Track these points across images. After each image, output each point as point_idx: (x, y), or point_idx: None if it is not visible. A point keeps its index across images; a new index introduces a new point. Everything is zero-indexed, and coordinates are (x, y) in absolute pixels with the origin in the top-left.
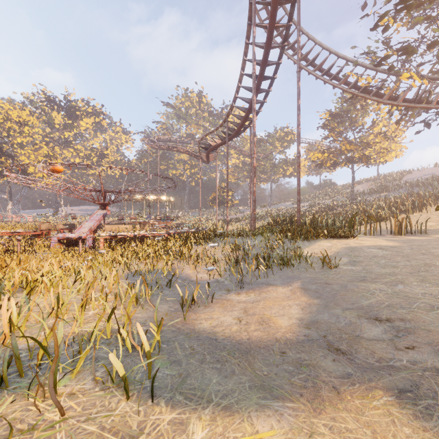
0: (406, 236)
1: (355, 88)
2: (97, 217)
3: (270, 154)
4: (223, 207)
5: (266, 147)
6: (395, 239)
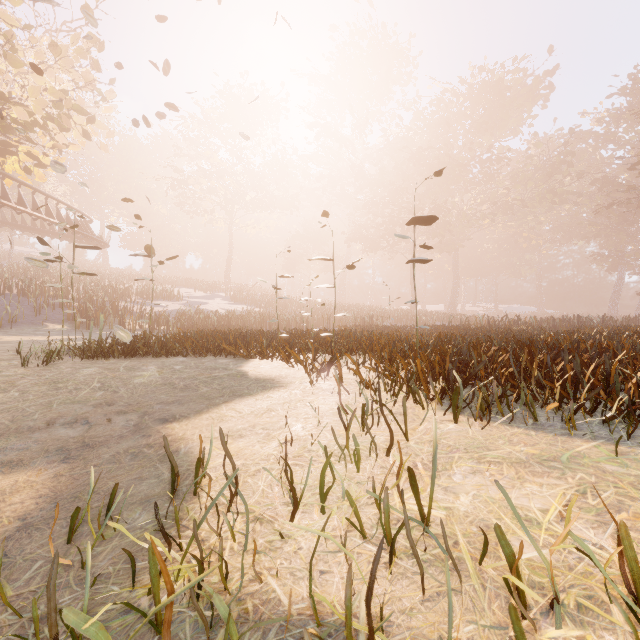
0: None
1: None
2: None
3: None
4: None
5: None
6: None
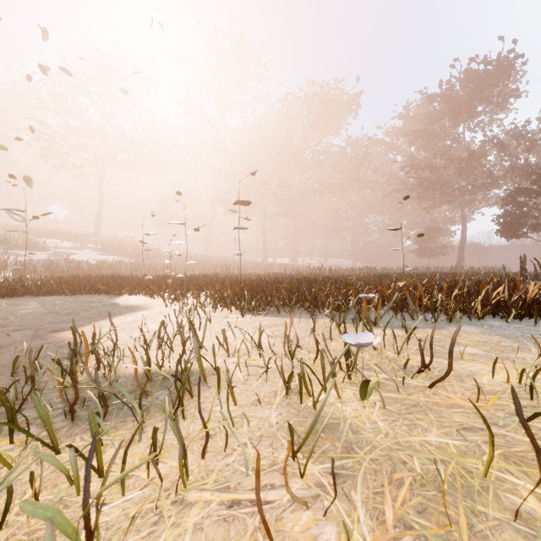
0: None
1: None
2: None
3: None
4: None
5: None
6: None
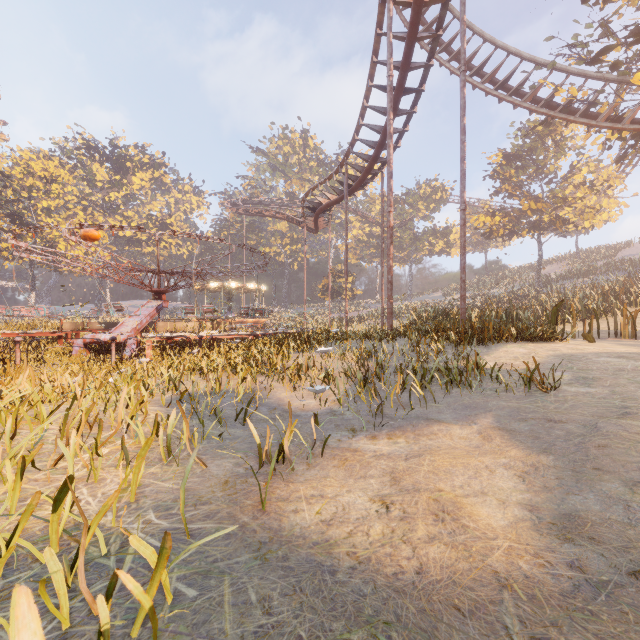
0: None
1: (550, 107)
2: (147, 310)
3: (410, 221)
4: (340, 300)
5: (404, 211)
6: (633, 344)
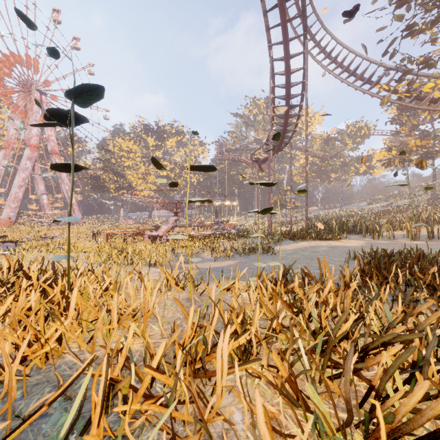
0: (416, 241)
1: (396, 94)
2: (171, 221)
3: (339, 153)
4: (286, 209)
5: (335, 146)
6: (379, 242)
